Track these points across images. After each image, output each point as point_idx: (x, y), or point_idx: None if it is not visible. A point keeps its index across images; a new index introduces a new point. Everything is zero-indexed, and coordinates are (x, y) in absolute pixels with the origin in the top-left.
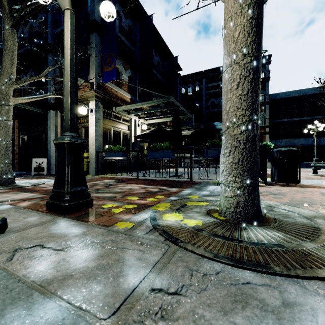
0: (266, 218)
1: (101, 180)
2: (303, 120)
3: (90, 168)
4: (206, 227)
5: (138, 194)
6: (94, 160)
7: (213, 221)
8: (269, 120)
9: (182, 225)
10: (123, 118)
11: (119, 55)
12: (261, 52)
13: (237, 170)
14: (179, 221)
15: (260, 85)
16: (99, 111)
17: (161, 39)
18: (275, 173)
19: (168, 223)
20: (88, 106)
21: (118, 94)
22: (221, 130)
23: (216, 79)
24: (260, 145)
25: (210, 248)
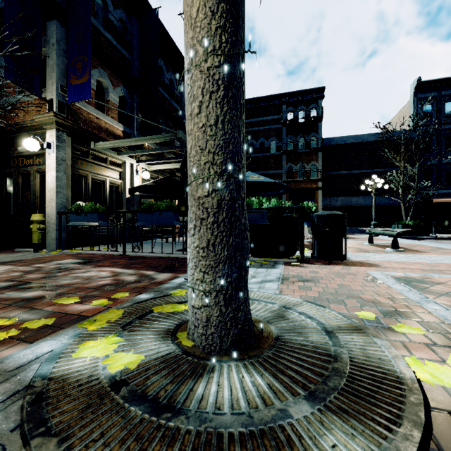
0: (264, 337)
1: (59, 259)
2: (361, 174)
3: (47, 239)
4: (140, 374)
5: (91, 290)
6: (54, 226)
7: (166, 352)
8: (322, 172)
9: (95, 372)
10: (111, 160)
11: (103, 62)
12: (242, 52)
13: (207, 260)
14: (101, 358)
15: (244, 110)
16: (63, 148)
17: (175, 47)
18: (316, 246)
19: (71, 368)
20: (46, 138)
21: (101, 123)
22: (252, 184)
23: (257, 114)
24: (296, 207)
25: (91, 450)
